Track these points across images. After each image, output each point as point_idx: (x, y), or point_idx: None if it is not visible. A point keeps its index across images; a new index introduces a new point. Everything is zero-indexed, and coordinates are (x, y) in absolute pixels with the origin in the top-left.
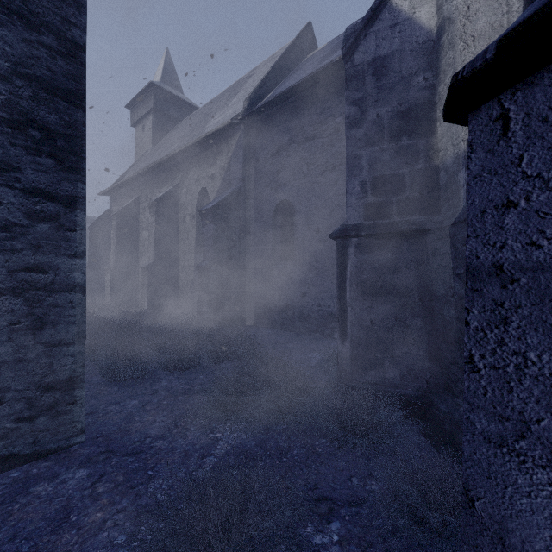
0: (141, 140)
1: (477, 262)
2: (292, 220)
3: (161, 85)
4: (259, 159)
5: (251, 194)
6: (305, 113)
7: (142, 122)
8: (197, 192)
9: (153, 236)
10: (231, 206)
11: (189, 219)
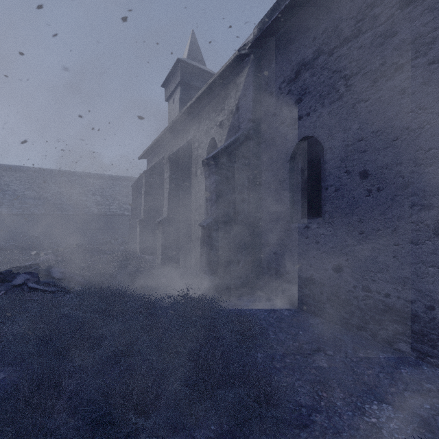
0: (172, 111)
1: None
2: (319, 162)
3: (186, 60)
4: (272, 91)
5: (262, 137)
6: (341, 4)
7: (173, 96)
8: (206, 144)
9: (167, 191)
10: (238, 152)
11: (200, 173)
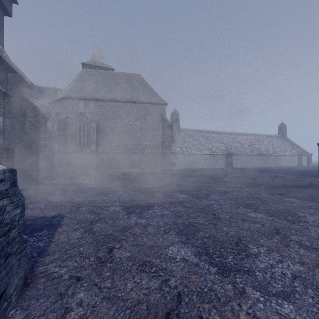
0: None
1: (51, 159)
2: None
3: None
4: None
5: None
6: None
7: None
8: None
9: None
10: None
11: None
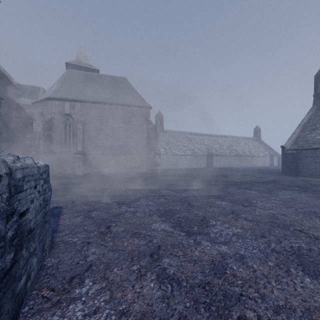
0: None
1: (36, 159)
2: None
3: None
4: None
5: None
6: None
7: None
8: None
9: None
10: None
11: None
